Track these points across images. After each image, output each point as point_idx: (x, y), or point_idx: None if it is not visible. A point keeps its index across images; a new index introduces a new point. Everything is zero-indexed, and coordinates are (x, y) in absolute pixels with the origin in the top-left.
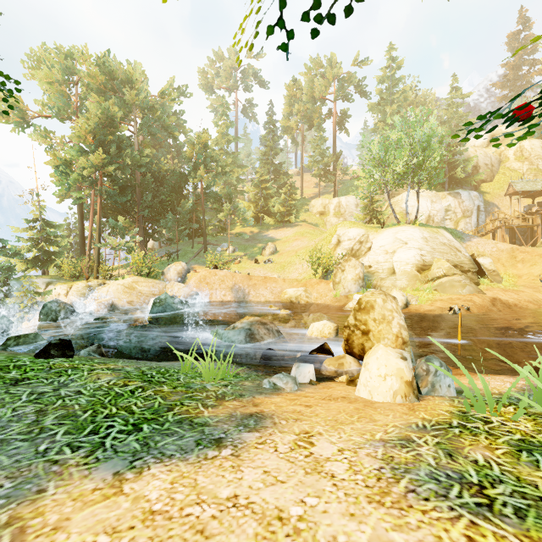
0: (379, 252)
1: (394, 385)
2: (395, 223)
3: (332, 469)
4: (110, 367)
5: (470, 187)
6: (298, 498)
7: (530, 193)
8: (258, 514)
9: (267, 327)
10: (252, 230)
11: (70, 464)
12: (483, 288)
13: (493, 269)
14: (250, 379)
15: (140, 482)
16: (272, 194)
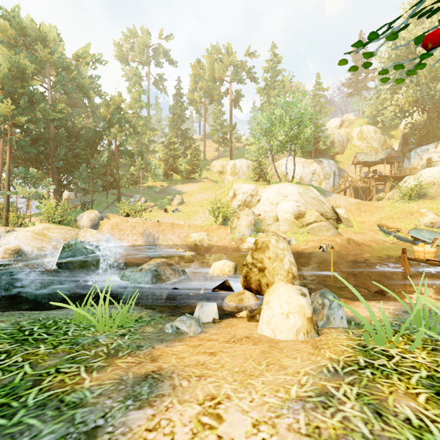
0: (266, 204)
1: (297, 323)
2: (278, 182)
3: None
4: None
5: (329, 157)
6: None
7: (368, 163)
8: None
9: (173, 267)
10: (162, 184)
11: None
12: (340, 231)
13: (346, 217)
14: (152, 323)
15: None
16: (179, 154)
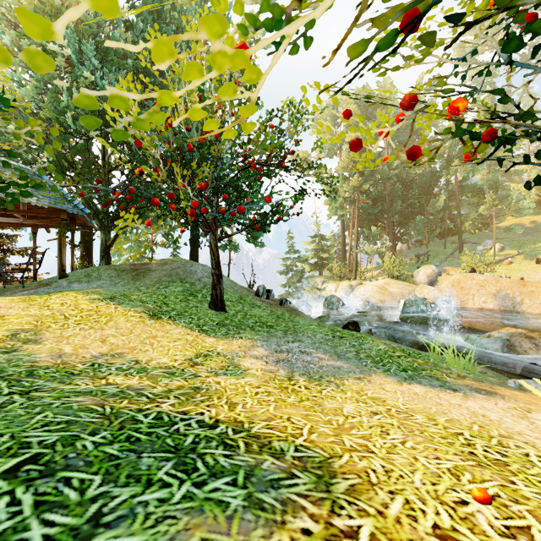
0: None
1: None
2: None
3: (535, 421)
4: (382, 342)
5: None
6: (499, 417)
7: None
8: (471, 411)
9: (534, 341)
10: (534, 220)
11: (377, 372)
12: None
13: None
14: (496, 378)
15: (410, 386)
16: None
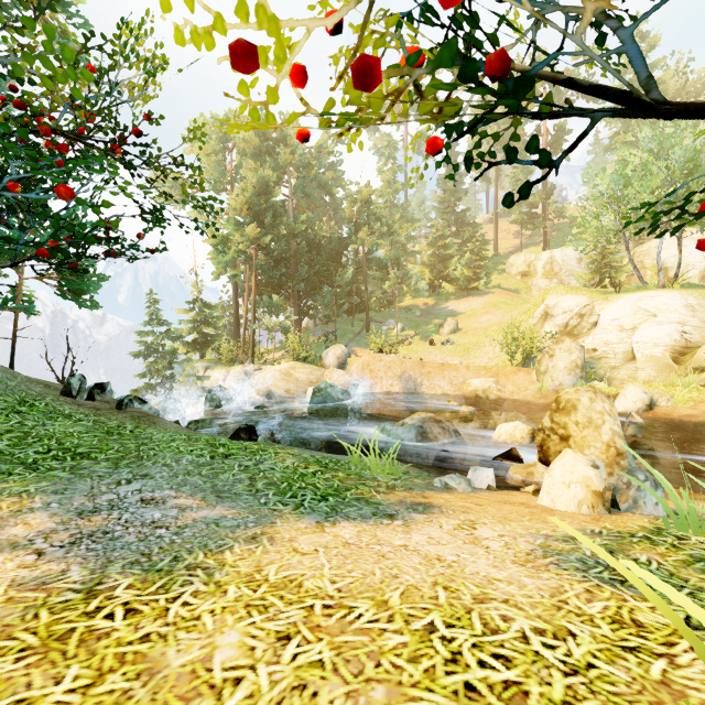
0: (610, 330)
1: (578, 494)
2: (641, 286)
3: (488, 544)
4: (289, 452)
5: None
6: (454, 553)
7: None
8: (422, 555)
9: (442, 425)
10: (426, 302)
11: (285, 512)
12: None
13: None
14: (420, 478)
15: (335, 528)
16: (452, 253)
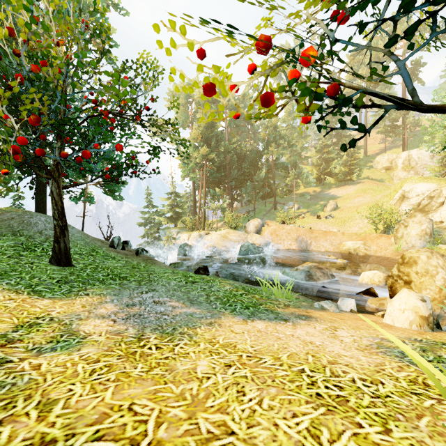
0: None
1: (409, 317)
2: None
3: (342, 339)
4: (227, 282)
5: None
6: (321, 341)
7: None
8: (302, 340)
9: (322, 271)
10: (315, 190)
11: (226, 313)
12: None
13: None
14: (306, 302)
15: (253, 323)
16: (333, 156)
